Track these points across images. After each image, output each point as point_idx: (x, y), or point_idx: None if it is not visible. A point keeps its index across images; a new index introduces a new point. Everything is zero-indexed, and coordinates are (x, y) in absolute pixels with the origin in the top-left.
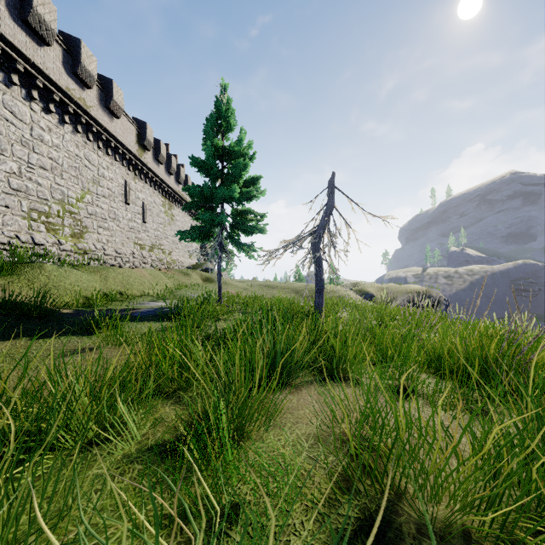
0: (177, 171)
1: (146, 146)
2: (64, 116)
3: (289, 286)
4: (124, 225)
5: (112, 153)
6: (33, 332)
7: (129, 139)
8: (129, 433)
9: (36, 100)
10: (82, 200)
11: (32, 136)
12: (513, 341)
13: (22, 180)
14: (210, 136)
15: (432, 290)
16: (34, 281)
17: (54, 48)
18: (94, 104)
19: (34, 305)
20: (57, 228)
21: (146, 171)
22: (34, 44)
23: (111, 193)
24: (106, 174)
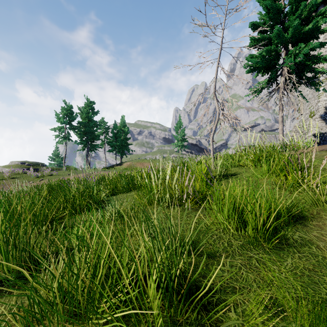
0: None
1: None
2: None
3: None
4: None
5: None
6: None
7: None
8: None
9: None
10: None
11: None
12: None
13: None
14: None
15: None
16: None
17: None
18: None
19: None
20: None
21: None
22: None
23: None
24: None
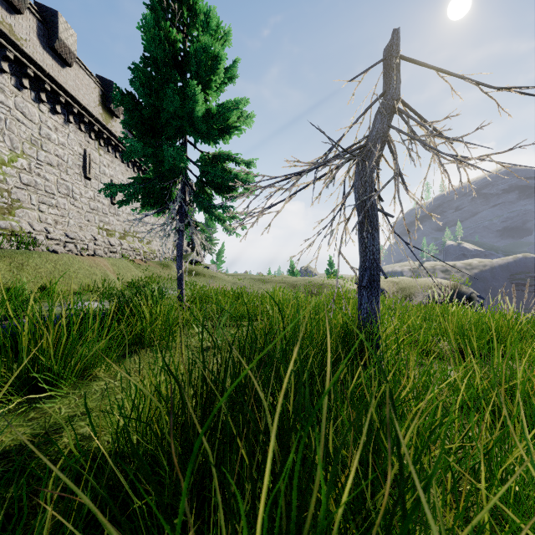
0: None
1: (114, 111)
2: None
3: (285, 280)
4: (83, 204)
5: (64, 112)
6: None
7: (89, 97)
8: None
9: None
10: (11, 164)
11: None
12: None
13: None
14: (157, 17)
15: (461, 285)
16: None
17: None
18: (30, 38)
19: None
20: None
21: (114, 142)
22: None
23: (61, 162)
24: (54, 136)
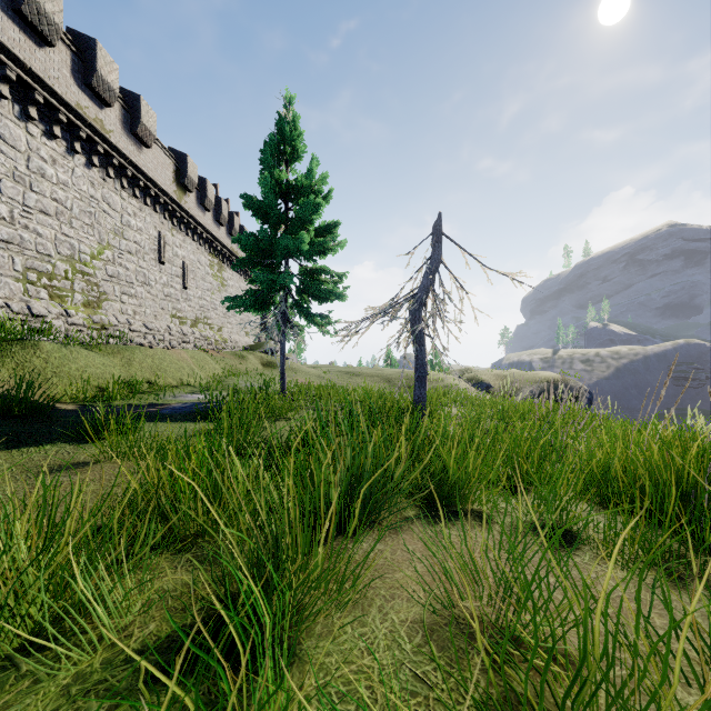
0: (229, 221)
1: (188, 187)
2: (74, 143)
3: (378, 373)
4: (158, 291)
5: (141, 195)
6: (7, 438)
7: (164, 176)
8: (100, 622)
9: (34, 119)
10: (99, 257)
11: (29, 169)
12: (710, 452)
13: (15, 228)
14: (270, 166)
15: (569, 379)
16: (25, 365)
17: (60, 50)
18: (116, 128)
19: (15, 398)
20: (64, 294)
21: (187, 220)
22: (31, 44)
23: (139, 249)
24: (133, 222)
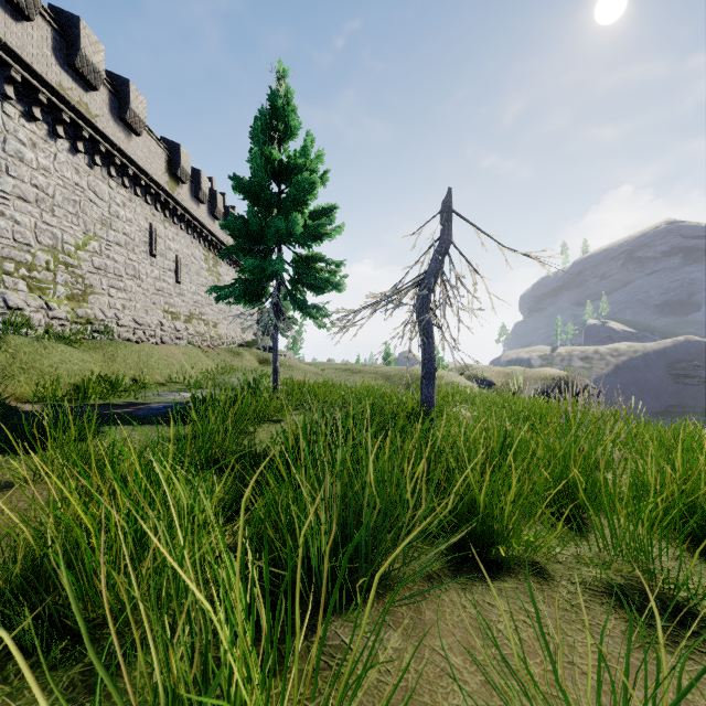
0: (225, 215)
1: (181, 178)
2: (56, 126)
3: (377, 370)
4: (149, 285)
5: (131, 185)
6: None
7: (156, 166)
8: None
9: (11, 99)
10: (84, 248)
11: (6, 152)
12: None
13: None
14: (260, 143)
15: (575, 376)
16: None
17: (40, 26)
18: (103, 112)
19: None
20: (45, 286)
21: (180, 212)
22: (6, 17)
23: (128, 240)
24: (122, 213)
